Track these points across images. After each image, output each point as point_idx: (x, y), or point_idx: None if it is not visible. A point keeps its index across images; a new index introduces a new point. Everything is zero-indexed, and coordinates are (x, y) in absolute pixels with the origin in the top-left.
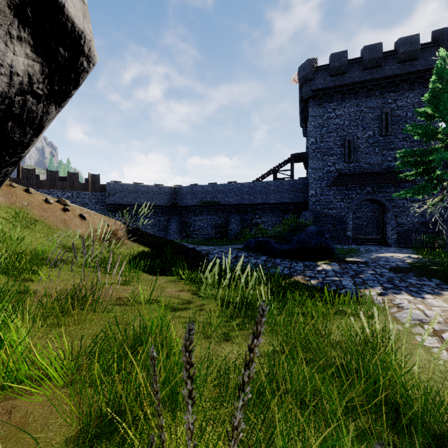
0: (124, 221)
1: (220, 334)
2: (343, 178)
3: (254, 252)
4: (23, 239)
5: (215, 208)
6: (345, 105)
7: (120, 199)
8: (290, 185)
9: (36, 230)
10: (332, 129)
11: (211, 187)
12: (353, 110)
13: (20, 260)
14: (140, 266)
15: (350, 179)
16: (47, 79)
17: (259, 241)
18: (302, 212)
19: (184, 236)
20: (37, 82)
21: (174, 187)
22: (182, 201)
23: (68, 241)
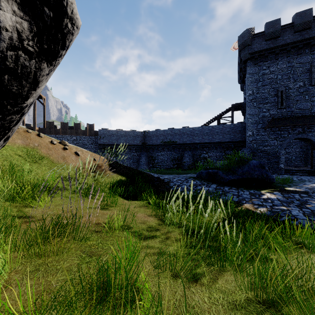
0: (106, 157)
1: (187, 272)
2: (276, 121)
3: (205, 181)
4: (30, 171)
5: (173, 146)
6: (278, 62)
7: (107, 140)
8: (230, 128)
9: (42, 164)
10: (266, 83)
11: (170, 131)
12: (285, 66)
13: (23, 190)
14: (117, 192)
15: (282, 122)
16: (36, 37)
17: (209, 172)
18: (240, 149)
19: (150, 167)
20: (27, 39)
21: (144, 132)
22: (149, 142)
23: (63, 173)
